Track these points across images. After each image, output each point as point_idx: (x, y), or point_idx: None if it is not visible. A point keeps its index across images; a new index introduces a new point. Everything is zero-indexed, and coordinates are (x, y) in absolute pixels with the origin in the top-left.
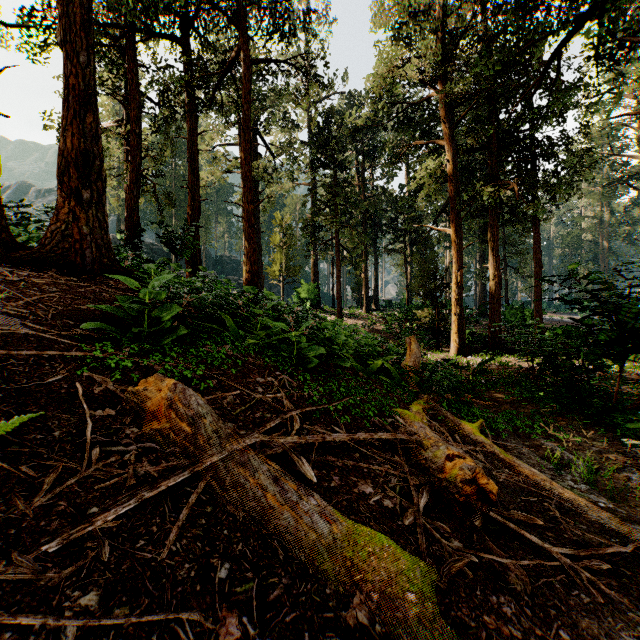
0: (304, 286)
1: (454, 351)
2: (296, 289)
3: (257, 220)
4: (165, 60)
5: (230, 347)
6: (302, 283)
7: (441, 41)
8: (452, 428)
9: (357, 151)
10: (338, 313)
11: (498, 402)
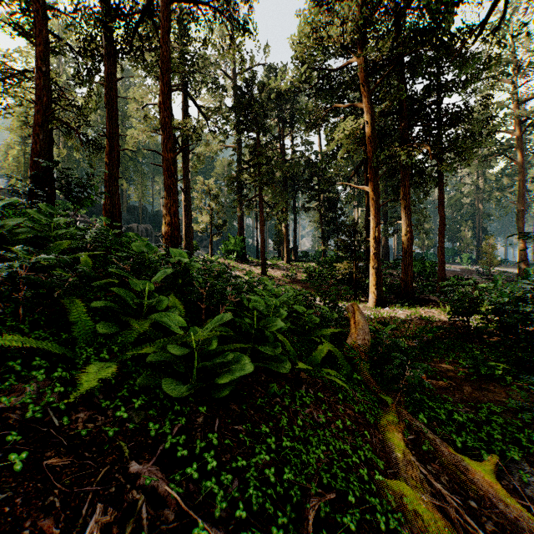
0: (231, 239)
1: (372, 302)
2: (223, 242)
3: (186, 177)
4: (82, 2)
5: (34, 388)
6: (229, 236)
7: (360, 9)
8: (451, 472)
9: (279, 119)
10: (262, 264)
11: (453, 380)
